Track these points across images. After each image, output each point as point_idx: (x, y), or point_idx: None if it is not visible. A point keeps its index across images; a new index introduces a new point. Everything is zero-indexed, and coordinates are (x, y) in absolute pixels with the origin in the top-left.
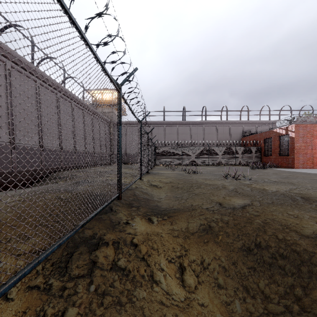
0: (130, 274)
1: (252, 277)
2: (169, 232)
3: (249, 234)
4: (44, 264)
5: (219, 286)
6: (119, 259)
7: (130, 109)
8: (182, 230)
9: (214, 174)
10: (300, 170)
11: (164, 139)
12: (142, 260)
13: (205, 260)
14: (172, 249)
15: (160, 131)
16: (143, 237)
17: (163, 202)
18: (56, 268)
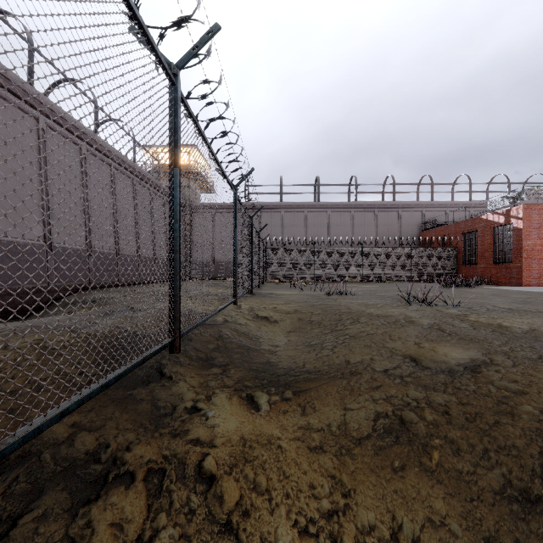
0: None
1: None
2: (298, 435)
3: (519, 450)
4: None
5: None
6: (157, 534)
7: (208, 146)
8: (331, 431)
9: (378, 295)
10: (537, 288)
11: (282, 235)
12: (225, 531)
13: (402, 527)
14: (308, 490)
15: (274, 221)
16: (232, 453)
17: (281, 355)
18: None
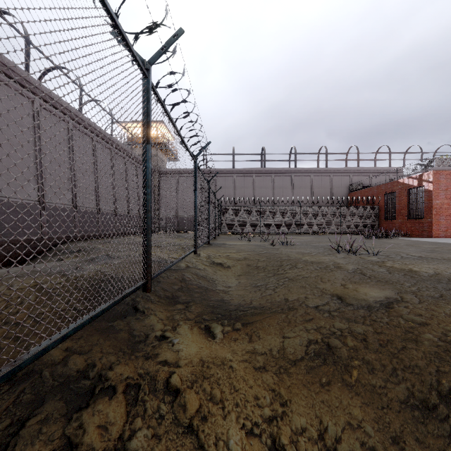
0: None
1: None
2: (246, 358)
3: (421, 369)
4: None
5: None
6: (134, 434)
7: (174, 125)
8: (272, 354)
9: (313, 245)
10: (444, 240)
11: (234, 195)
12: (187, 432)
13: (328, 429)
14: (253, 400)
15: (227, 183)
16: (193, 371)
17: (233, 294)
18: None
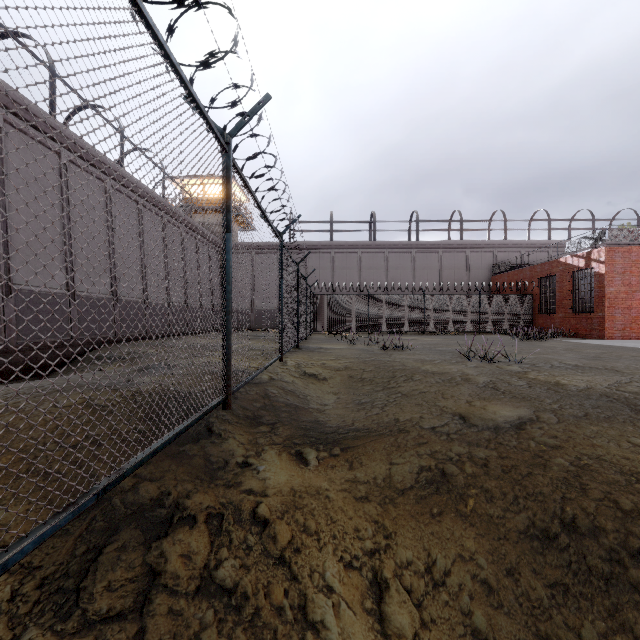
0: (247, 604)
1: (561, 612)
2: (345, 486)
3: (545, 496)
4: (18, 584)
5: (477, 634)
6: (221, 563)
7: (255, 200)
8: (377, 483)
9: (438, 350)
10: (619, 342)
11: (332, 279)
12: (279, 563)
13: (436, 562)
14: (353, 532)
15: (323, 263)
16: (284, 501)
17: (330, 414)
18: (49, 593)
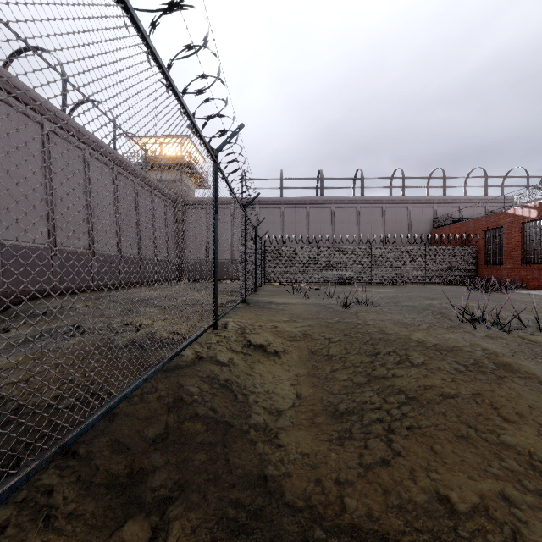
0: None
1: None
2: None
3: None
4: None
5: None
6: None
7: (133, 19)
8: None
9: (407, 306)
10: None
11: (282, 233)
12: None
13: None
14: None
15: (273, 217)
16: None
17: (288, 451)
18: None
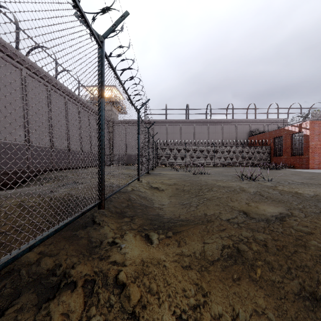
0: None
1: None
2: (175, 259)
3: (309, 268)
4: None
5: None
6: (90, 320)
7: (122, 85)
8: (196, 256)
9: (224, 174)
10: (318, 170)
11: (166, 139)
12: (131, 317)
13: (239, 315)
14: (181, 292)
15: (162, 130)
16: (136, 269)
17: (166, 210)
18: None
